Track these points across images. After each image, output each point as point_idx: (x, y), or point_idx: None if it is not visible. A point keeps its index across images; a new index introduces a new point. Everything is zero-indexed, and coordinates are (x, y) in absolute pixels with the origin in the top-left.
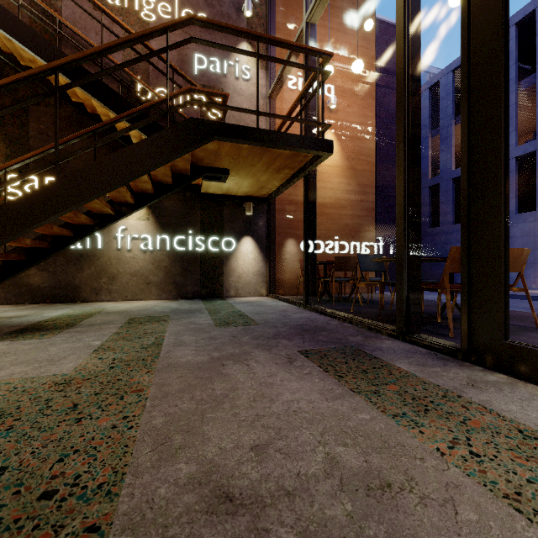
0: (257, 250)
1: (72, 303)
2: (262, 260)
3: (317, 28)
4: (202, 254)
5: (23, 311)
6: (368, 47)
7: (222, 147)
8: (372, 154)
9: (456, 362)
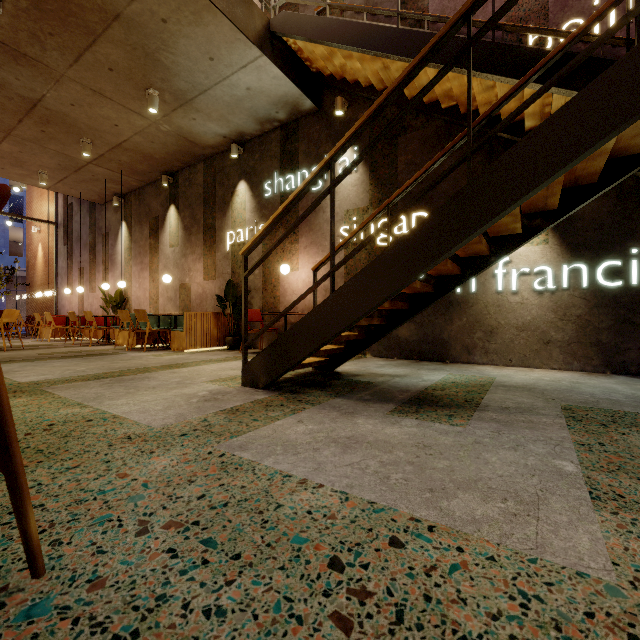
0: None
1: (440, 362)
2: None
3: None
4: None
5: (398, 368)
6: None
7: None
8: None
9: None
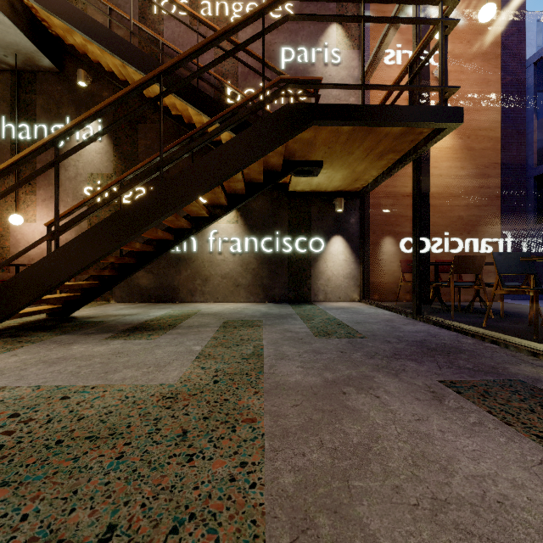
0: (348, 250)
1: (172, 303)
2: (354, 261)
3: None
4: (289, 255)
5: (134, 309)
6: None
7: (318, 135)
8: (496, 127)
9: None
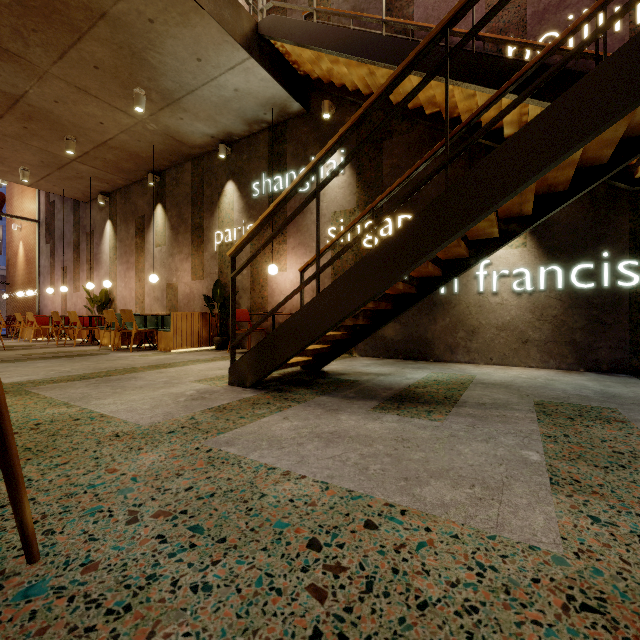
0: None
1: (424, 361)
2: None
3: None
4: (631, 292)
5: (384, 367)
6: None
7: None
8: None
9: None
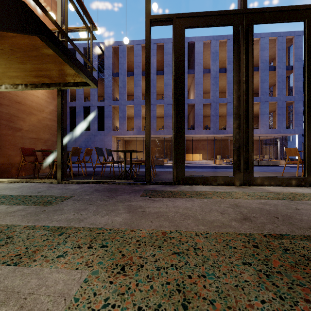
0: None
1: None
2: None
3: None
4: None
5: None
6: None
7: (18, 38)
8: None
9: (175, 185)
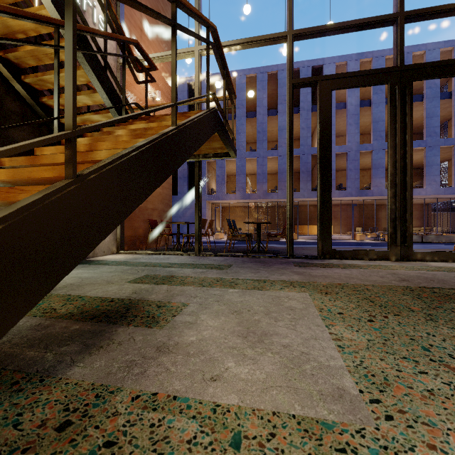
0: None
1: None
2: None
3: (146, 26)
4: None
5: None
6: (169, 65)
7: None
8: None
9: (321, 259)
